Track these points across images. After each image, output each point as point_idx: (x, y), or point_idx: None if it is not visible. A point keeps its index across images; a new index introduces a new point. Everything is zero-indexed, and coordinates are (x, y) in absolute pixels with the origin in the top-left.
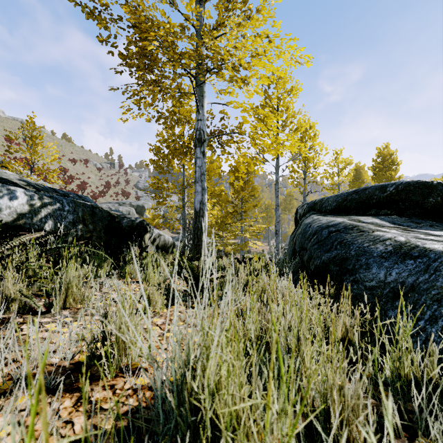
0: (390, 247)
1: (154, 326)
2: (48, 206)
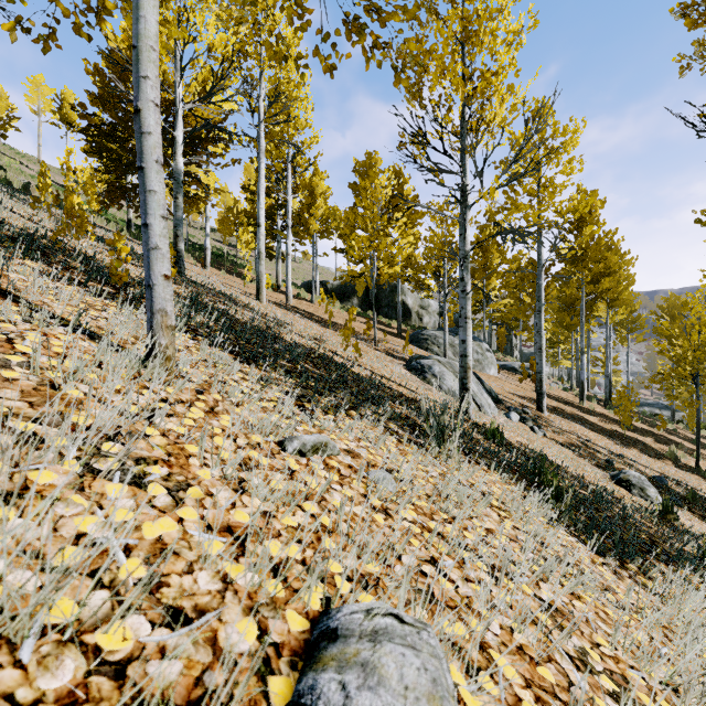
0: None
1: None
2: None
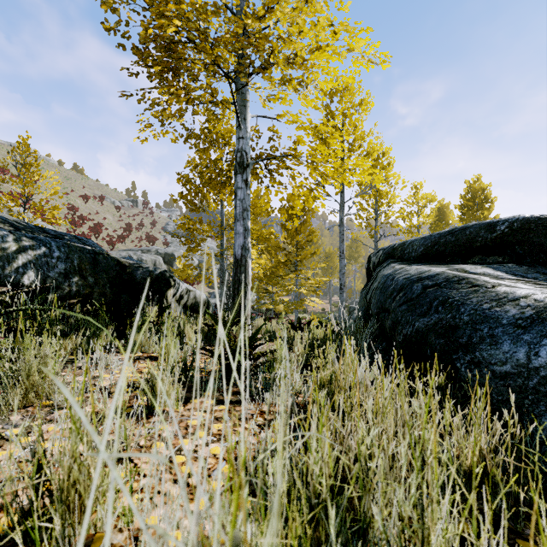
0: (530, 310)
1: (157, 441)
2: (29, 251)
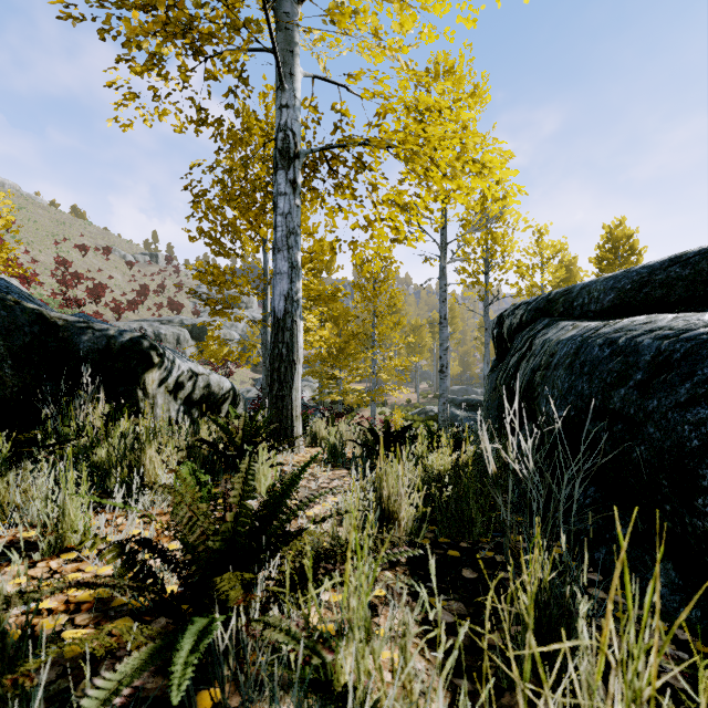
0: None
1: None
2: None
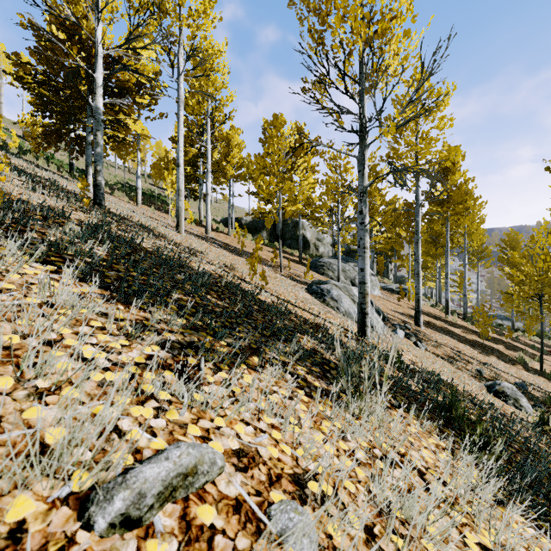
0: None
1: None
2: None
